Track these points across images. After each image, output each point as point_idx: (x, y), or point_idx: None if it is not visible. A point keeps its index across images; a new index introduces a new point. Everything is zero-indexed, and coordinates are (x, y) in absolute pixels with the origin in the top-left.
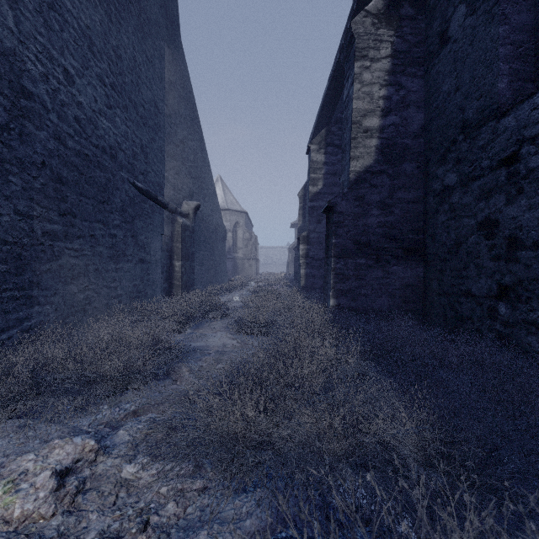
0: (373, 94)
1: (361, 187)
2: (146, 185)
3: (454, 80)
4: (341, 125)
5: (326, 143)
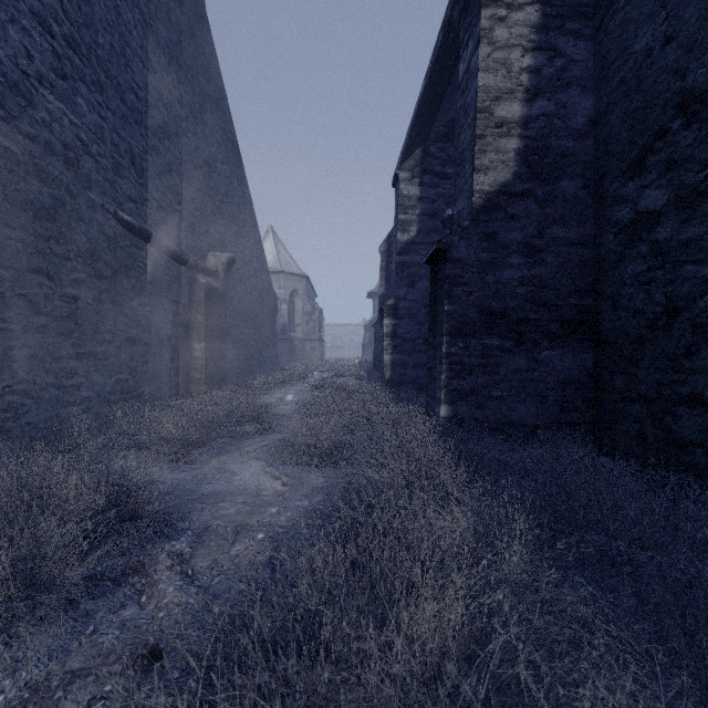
0: (511, 64)
1: (492, 218)
2: (142, 221)
3: (661, 25)
4: (444, 143)
5: (422, 170)
